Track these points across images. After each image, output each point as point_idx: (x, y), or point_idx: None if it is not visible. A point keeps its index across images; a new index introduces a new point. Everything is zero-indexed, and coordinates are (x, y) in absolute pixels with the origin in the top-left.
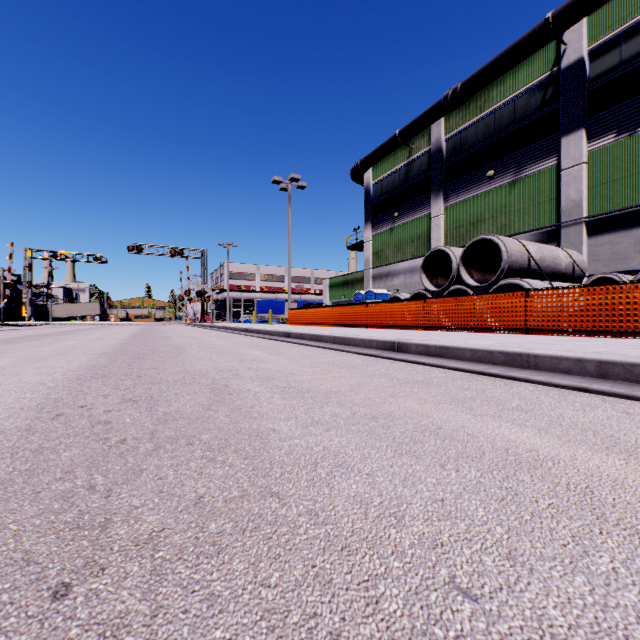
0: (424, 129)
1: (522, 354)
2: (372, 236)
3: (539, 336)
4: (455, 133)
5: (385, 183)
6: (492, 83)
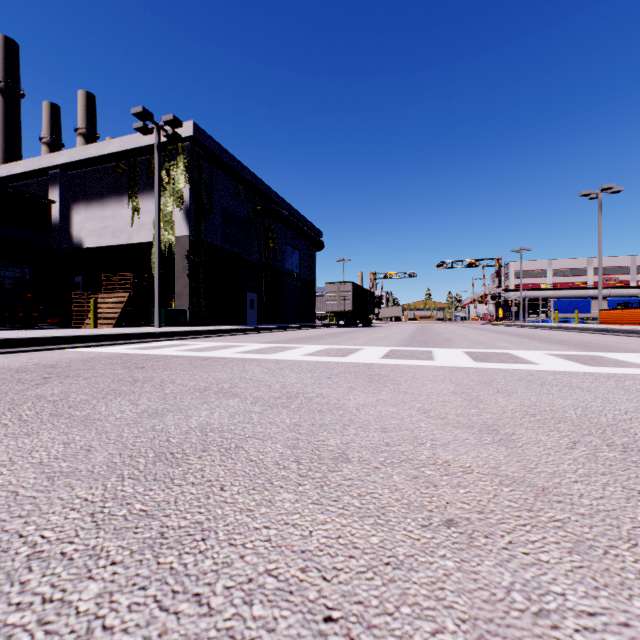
0: None
1: None
2: None
3: None
4: None
5: None
6: None
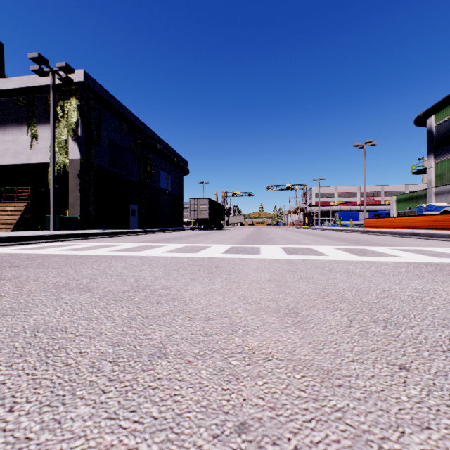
0: None
1: None
2: (434, 164)
3: None
4: None
5: (446, 124)
6: None
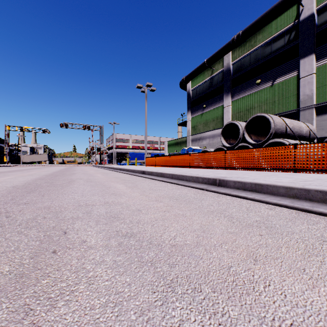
0: (220, 58)
1: None
2: (191, 118)
3: (306, 174)
4: (237, 60)
5: (198, 89)
6: (259, 31)
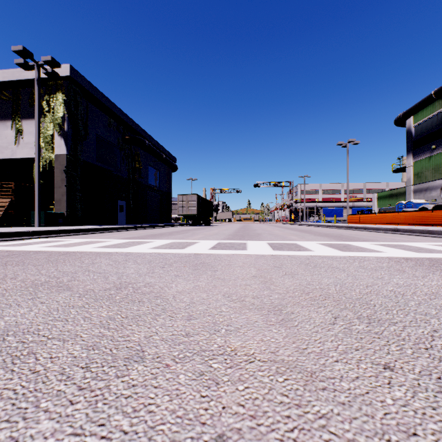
0: None
1: (430, 230)
2: (413, 162)
3: None
4: None
5: (424, 125)
6: None
